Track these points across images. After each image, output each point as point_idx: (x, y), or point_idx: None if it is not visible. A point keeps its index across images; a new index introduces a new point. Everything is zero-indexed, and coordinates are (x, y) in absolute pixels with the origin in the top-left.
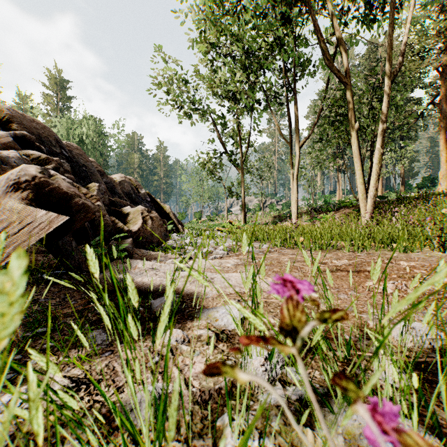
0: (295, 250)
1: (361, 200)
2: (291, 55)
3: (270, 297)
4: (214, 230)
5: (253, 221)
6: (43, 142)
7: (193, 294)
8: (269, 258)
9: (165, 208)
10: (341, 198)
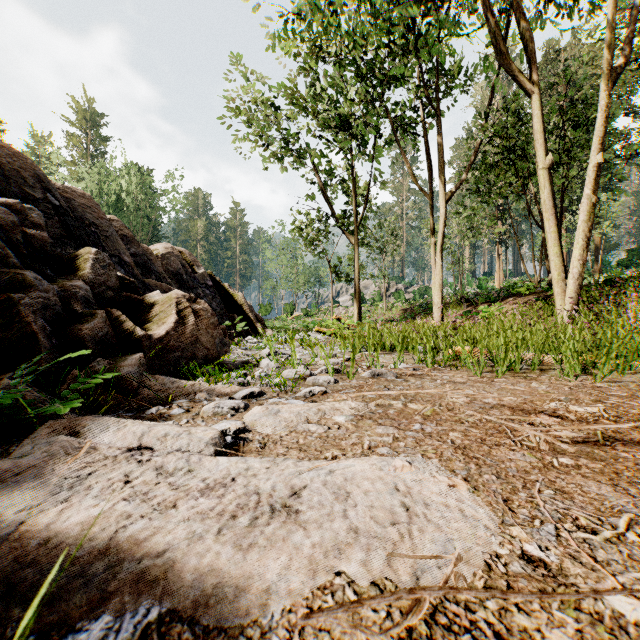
0: (461, 372)
1: (556, 283)
2: (436, 50)
3: (517, 625)
4: (312, 330)
5: (371, 316)
6: (8, 178)
7: (214, 602)
8: (422, 394)
9: (236, 297)
10: (501, 283)
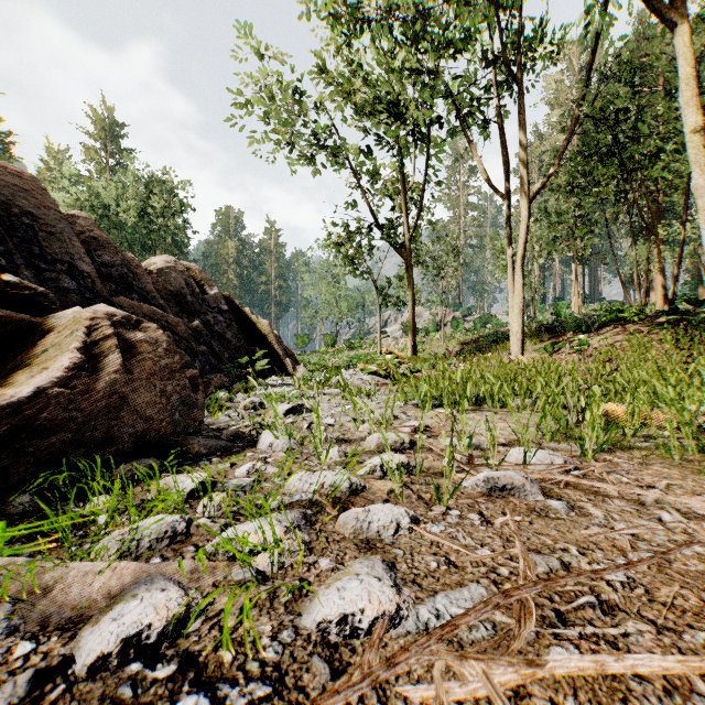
0: (664, 469)
1: None
2: None
3: None
4: (356, 366)
5: (425, 349)
6: None
7: None
8: None
9: (259, 325)
10: (579, 309)
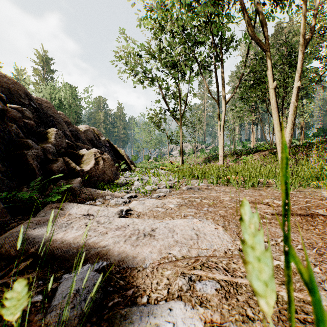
0: (230, 187)
1: (278, 145)
2: (220, 29)
3: (232, 267)
4: (158, 168)
5: (188, 161)
6: (12, 94)
7: (125, 260)
8: (209, 196)
9: (120, 151)
10: (254, 144)
